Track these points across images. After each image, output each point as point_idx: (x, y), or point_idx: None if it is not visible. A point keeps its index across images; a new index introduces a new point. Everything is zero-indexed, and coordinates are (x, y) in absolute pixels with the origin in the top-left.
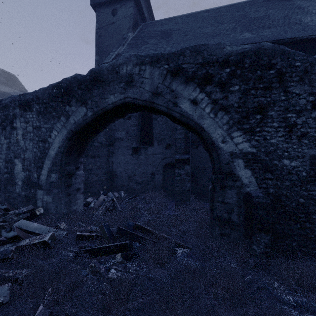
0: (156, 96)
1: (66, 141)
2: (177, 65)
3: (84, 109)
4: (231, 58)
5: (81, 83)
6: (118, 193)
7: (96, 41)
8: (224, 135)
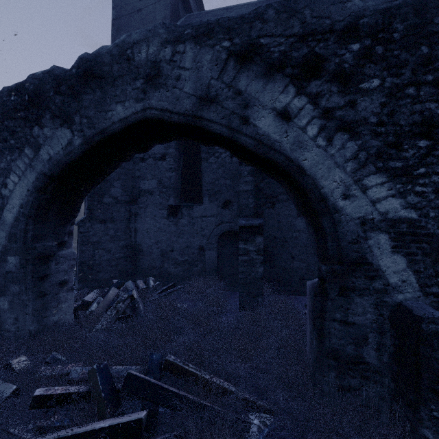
0: (207, 104)
1: (34, 194)
2: (250, 40)
3: (67, 132)
4: (364, 20)
5: (61, 81)
6: (145, 280)
7: (112, 38)
8: (348, 182)
